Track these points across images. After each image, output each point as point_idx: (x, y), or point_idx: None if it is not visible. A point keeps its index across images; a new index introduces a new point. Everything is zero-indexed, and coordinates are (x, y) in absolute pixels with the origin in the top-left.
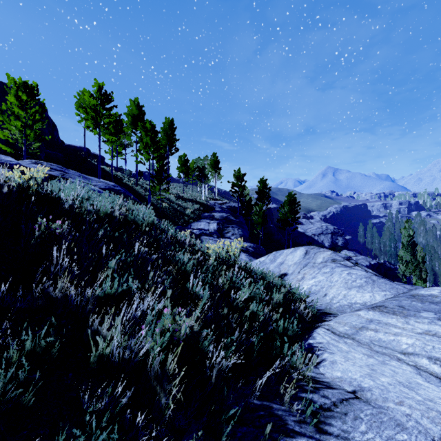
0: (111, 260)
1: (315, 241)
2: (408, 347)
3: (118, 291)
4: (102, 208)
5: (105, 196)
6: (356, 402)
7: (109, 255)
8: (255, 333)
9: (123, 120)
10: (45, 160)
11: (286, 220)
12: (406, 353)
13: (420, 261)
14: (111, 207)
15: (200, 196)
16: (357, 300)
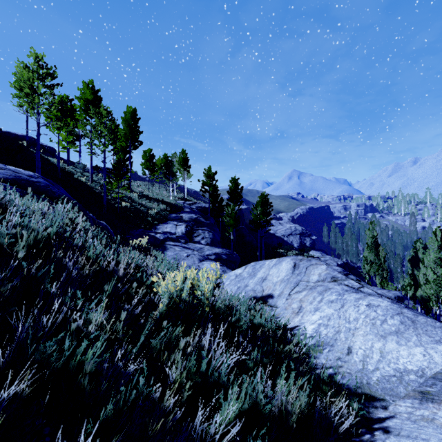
0: None
1: (285, 242)
2: None
3: None
4: None
5: None
6: None
7: None
8: None
9: (75, 104)
10: None
11: (259, 222)
12: None
13: (382, 261)
14: None
15: (167, 196)
16: (407, 364)
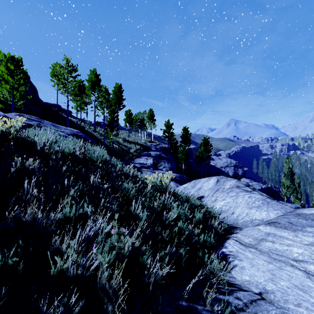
0: (73, 188)
1: (223, 172)
2: (298, 256)
3: (75, 215)
4: (66, 149)
5: (68, 140)
6: (263, 302)
7: (70, 185)
8: (182, 245)
9: (85, 84)
10: (28, 113)
11: (202, 157)
12: (297, 260)
13: (297, 186)
14: (74, 148)
15: (140, 140)
16: (257, 217)
